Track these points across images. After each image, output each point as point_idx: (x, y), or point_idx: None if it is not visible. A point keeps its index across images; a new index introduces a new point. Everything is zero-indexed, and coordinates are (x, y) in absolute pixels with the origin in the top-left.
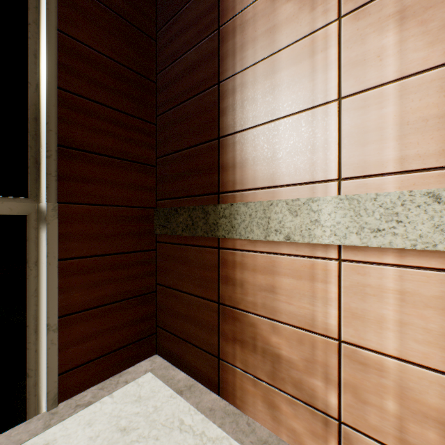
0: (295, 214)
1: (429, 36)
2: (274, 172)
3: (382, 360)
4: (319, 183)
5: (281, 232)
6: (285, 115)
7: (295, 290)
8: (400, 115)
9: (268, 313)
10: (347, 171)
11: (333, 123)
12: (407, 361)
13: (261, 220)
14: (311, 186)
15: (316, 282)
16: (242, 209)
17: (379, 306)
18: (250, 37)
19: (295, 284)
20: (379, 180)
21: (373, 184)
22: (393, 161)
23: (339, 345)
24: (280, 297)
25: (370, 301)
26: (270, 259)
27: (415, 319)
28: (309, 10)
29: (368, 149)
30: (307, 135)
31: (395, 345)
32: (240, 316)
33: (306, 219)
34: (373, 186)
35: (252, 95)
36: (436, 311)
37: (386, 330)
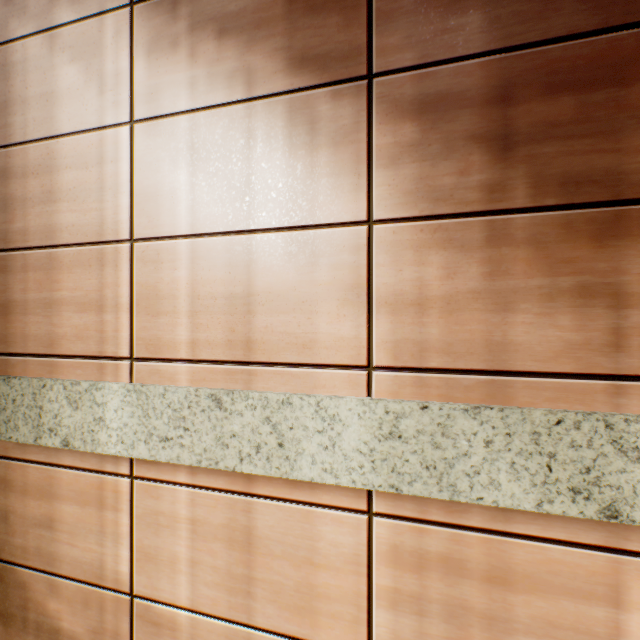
0: (76, 406)
1: (218, 191)
2: (54, 331)
3: (176, 615)
4: (109, 359)
5: (59, 433)
6: (67, 242)
7: (80, 524)
8: (192, 284)
9: (45, 564)
10: (140, 348)
11: (125, 274)
12: (198, 612)
13: (31, 411)
14: (100, 363)
15: (105, 510)
16: (2, 388)
17: (173, 542)
18: (19, 95)
19: (80, 514)
20: (173, 367)
21: (167, 372)
22: (186, 344)
23: (132, 602)
24: (61, 535)
25: (165, 535)
26: (48, 473)
27: (206, 556)
28: (97, 91)
29: (162, 322)
30: (95, 284)
31: (188, 592)
32: (5, 571)
33: (89, 415)
34: (167, 375)
35: (22, 194)
36: (223, 544)
37: (179, 574)
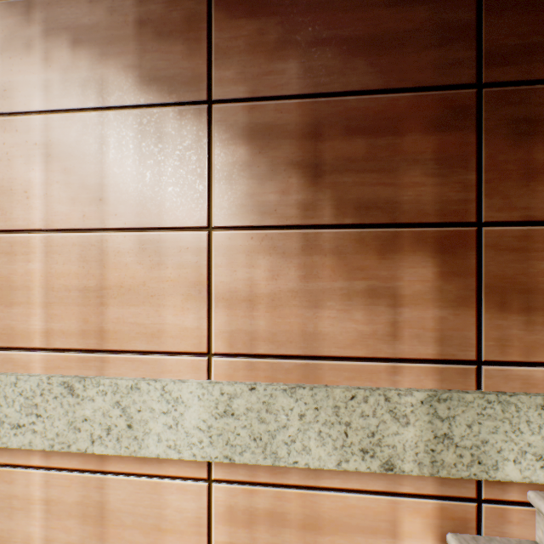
0: None
1: (72, 190)
2: None
3: None
4: None
5: None
6: None
7: None
8: (47, 277)
9: None
10: None
11: None
12: None
13: None
14: None
15: None
16: None
17: (27, 523)
18: None
19: None
20: (27, 356)
21: (21, 360)
22: (40, 334)
23: None
24: None
25: (18, 517)
26: None
27: (60, 533)
28: None
29: (15, 312)
30: None
31: None
32: None
33: None
34: (21, 363)
35: None
36: (77, 520)
37: None
